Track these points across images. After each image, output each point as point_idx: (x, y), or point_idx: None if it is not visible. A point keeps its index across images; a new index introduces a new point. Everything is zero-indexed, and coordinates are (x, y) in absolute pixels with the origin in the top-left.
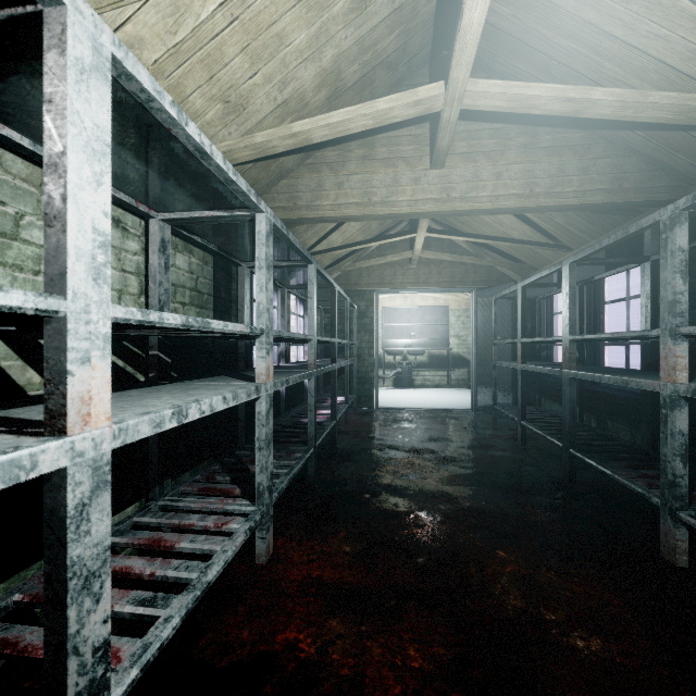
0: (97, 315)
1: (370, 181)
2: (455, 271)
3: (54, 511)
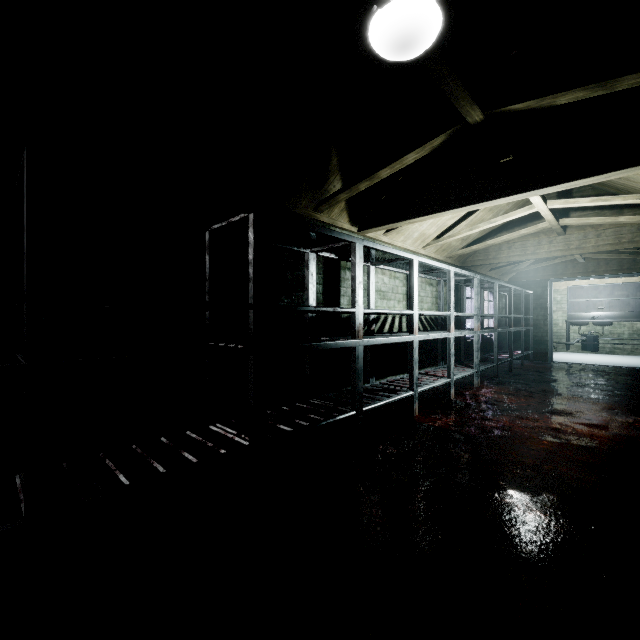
0: (453, 315)
1: (525, 244)
2: (622, 261)
3: (449, 343)
